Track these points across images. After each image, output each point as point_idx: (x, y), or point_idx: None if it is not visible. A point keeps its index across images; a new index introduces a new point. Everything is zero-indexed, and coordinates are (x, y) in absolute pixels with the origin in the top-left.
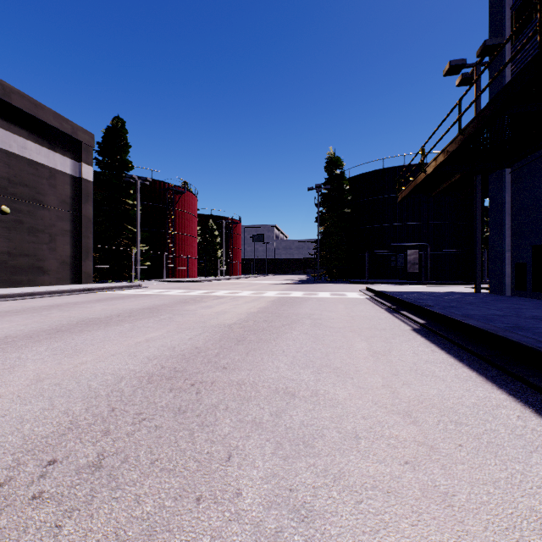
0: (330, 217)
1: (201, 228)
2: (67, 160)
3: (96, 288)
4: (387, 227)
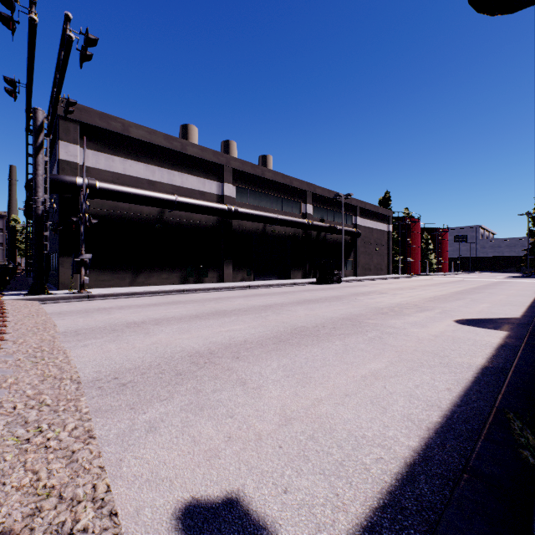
0: None
1: None
2: (386, 225)
3: (407, 276)
4: None
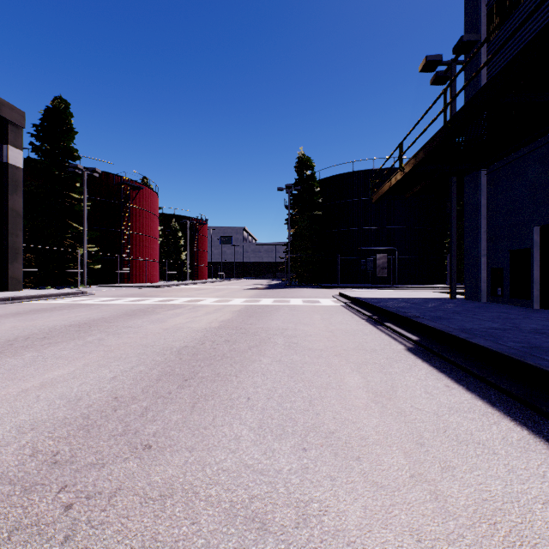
0: (301, 219)
1: (163, 228)
2: None
3: (22, 296)
4: (357, 231)
